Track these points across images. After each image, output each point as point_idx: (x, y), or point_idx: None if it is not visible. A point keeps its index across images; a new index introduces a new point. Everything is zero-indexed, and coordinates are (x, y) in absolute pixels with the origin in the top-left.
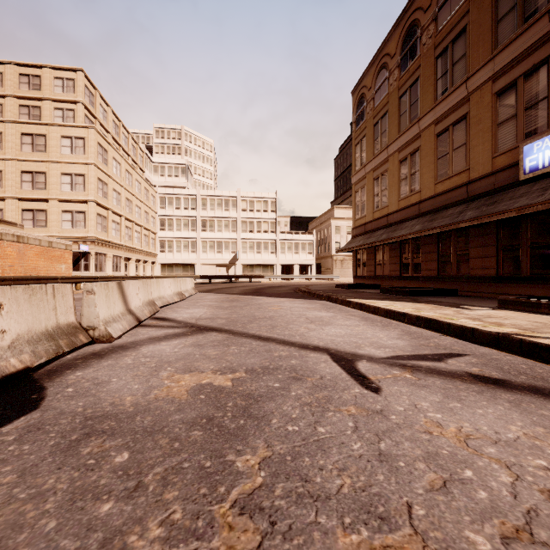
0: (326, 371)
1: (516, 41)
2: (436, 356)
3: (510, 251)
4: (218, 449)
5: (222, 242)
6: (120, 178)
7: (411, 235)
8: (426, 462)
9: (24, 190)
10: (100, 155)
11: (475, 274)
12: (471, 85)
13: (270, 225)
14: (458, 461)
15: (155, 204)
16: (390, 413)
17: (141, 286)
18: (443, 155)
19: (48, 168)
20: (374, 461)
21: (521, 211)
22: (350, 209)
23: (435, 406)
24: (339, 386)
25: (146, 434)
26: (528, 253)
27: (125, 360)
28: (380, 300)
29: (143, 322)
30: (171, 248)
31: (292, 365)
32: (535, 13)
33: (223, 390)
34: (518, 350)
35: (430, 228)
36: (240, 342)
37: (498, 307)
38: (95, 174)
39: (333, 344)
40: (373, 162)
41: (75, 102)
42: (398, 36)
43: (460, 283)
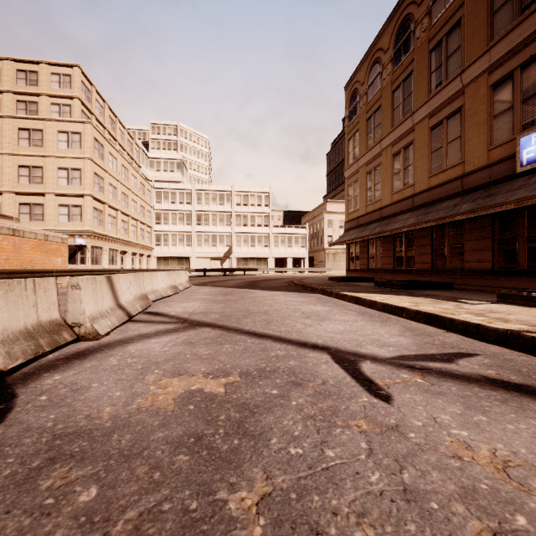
0: (329, 374)
1: (512, 32)
2: (444, 356)
3: (507, 244)
4: (207, 482)
5: (216, 236)
6: (116, 172)
7: (405, 229)
8: (464, 503)
9: (21, 184)
10: (96, 149)
11: (470, 267)
12: (466, 78)
13: (263, 219)
14: (504, 502)
15: (150, 199)
16: (407, 430)
17: (133, 280)
18: (437, 149)
19: (45, 162)
20: (399, 501)
21: (519, 204)
22: (342, 203)
23: (457, 420)
24: (345, 393)
25: (122, 459)
26: (525, 246)
27: (109, 361)
28: (375, 293)
29: (134, 317)
30: (166, 242)
31: (291, 367)
32: (533, 3)
33: (215, 398)
34: (530, 348)
35: (425, 221)
36: (234, 339)
37: (498, 301)
38: (91, 168)
39: (332, 341)
40: (366, 156)
41: (71, 98)
42: (391, 31)
43: (454, 276)
